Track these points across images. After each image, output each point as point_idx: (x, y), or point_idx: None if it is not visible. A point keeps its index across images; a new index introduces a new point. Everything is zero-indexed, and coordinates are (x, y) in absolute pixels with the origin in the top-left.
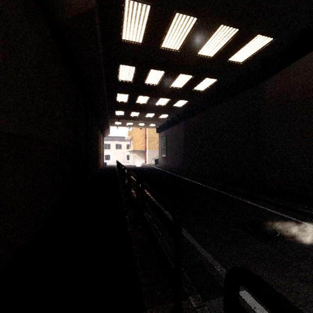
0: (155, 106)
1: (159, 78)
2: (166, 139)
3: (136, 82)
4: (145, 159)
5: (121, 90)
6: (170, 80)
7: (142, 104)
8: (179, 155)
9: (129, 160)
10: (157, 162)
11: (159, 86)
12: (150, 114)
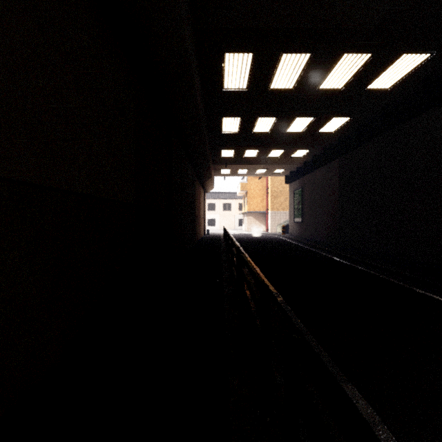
0: (285, 135)
1: (298, 72)
2: (301, 193)
3: (254, 89)
4: (266, 225)
5: (228, 109)
6: (320, 74)
7: (263, 134)
8: (328, 219)
9: (242, 227)
10: (286, 229)
11: (296, 92)
12: (277, 152)
